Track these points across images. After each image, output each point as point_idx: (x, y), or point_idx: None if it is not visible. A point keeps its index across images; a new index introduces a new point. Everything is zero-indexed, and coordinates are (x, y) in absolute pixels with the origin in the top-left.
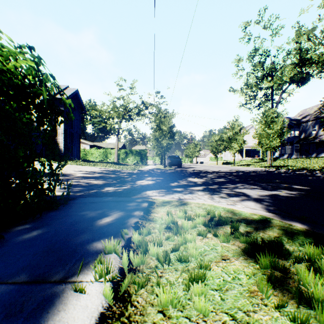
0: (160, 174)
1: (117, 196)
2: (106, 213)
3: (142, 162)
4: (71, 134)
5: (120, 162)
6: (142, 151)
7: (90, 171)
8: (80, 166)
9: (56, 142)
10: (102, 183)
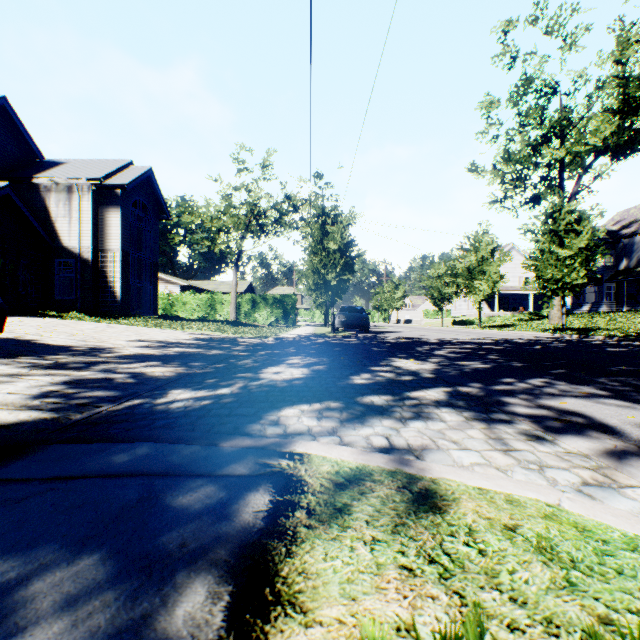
0: (323, 349)
1: (173, 440)
2: (14, 610)
3: (285, 321)
4: (139, 262)
5: (241, 321)
6: (285, 298)
7: (163, 342)
8: (148, 330)
9: (106, 277)
10: (173, 373)
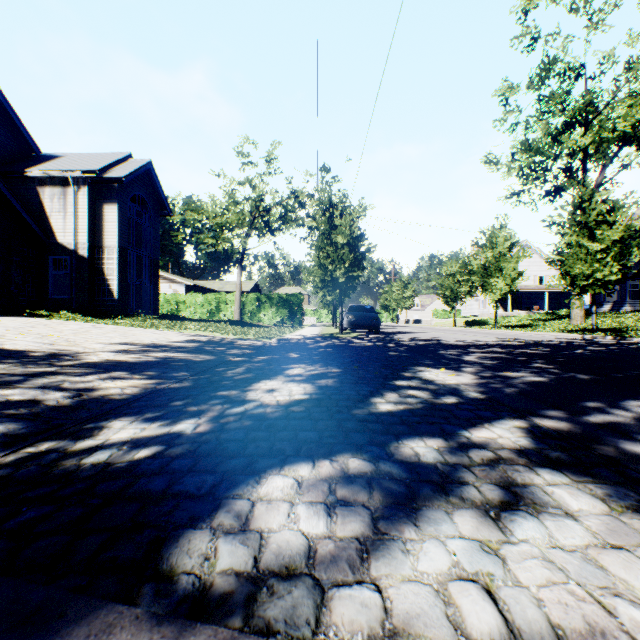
0: (331, 354)
1: None
2: None
3: (291, 321)
4: (139, 260)
5: (245, 321)
6: (291, 297)
7: (147, 345)
8: (139, 331)
9: (103, 275)
10: (136, 388)
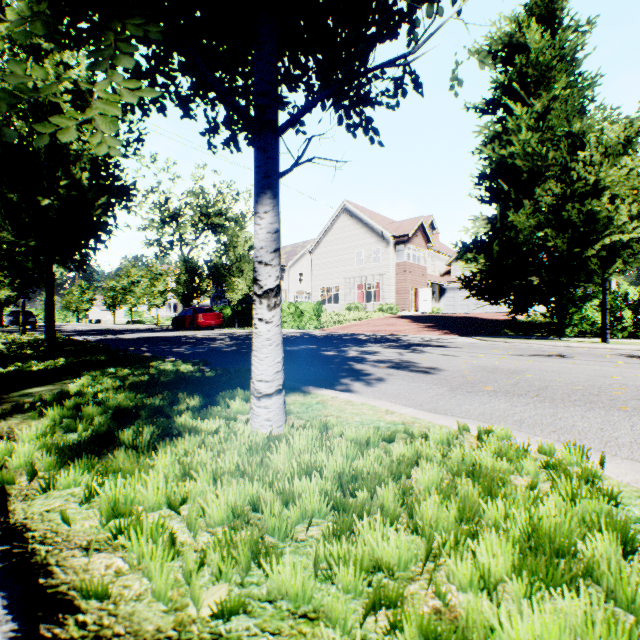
0: None
1: None
2: None
3: None
4: None
5: None
6: None
7: None
8: None
9: None
10: None
